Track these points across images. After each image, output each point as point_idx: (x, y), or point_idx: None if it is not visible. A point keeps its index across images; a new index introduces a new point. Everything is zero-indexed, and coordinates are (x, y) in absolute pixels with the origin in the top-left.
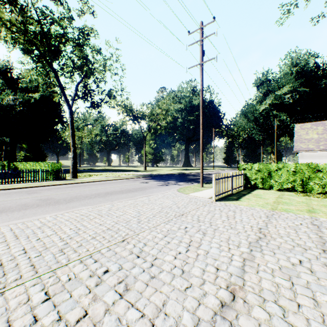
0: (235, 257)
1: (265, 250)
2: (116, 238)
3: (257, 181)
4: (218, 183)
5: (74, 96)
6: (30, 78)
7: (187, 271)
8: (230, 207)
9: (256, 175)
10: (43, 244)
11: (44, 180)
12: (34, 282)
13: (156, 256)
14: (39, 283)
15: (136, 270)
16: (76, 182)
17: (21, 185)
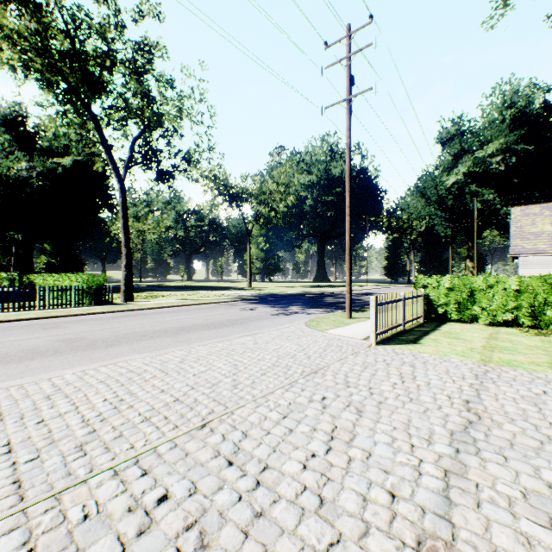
0: (427, 467)
1: (486, 450)
2: (190, 420)
3: (448, 307)
4: (380, 311)
5: (128, 160)
6: (56, 133)
7: (329, 499)
8: (403, 356)
9: (446, 297)
10: (48, 434)
11: (75, 304)
12: (12, 525)
13: (265, 462)
14: (20, 526)
15: (224, 496)
16: (130, 309)
17: (35, 314)
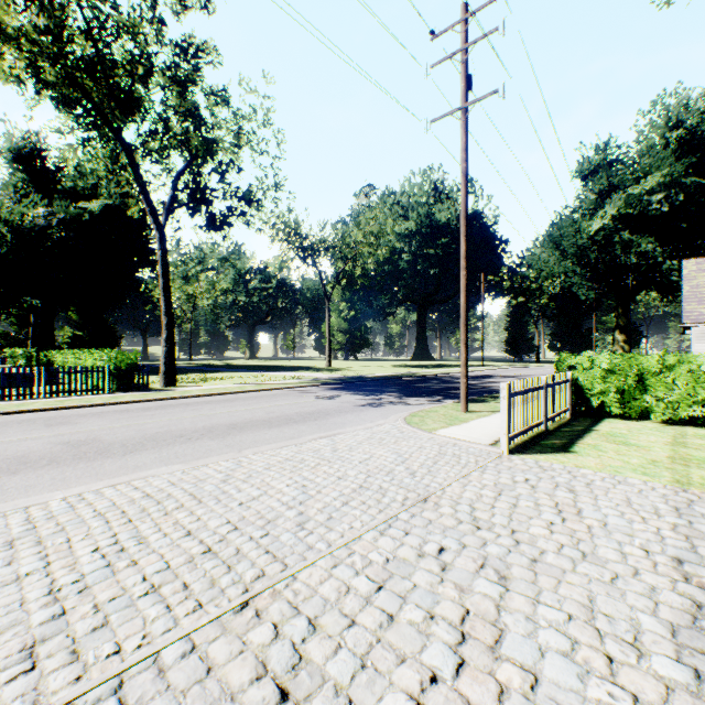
0: None
1: None
2: (224, 592)
3: (606, 397)
4: (514, 404)
5: (169, 202)
6: (81, 169)
7: None
8: (554, 473)
9: (603, 383)
10: None
11: (99, 390)
12: None
13: (347, 694)
14: None
15: None
16: (169, 397)
17: (43, 404)
